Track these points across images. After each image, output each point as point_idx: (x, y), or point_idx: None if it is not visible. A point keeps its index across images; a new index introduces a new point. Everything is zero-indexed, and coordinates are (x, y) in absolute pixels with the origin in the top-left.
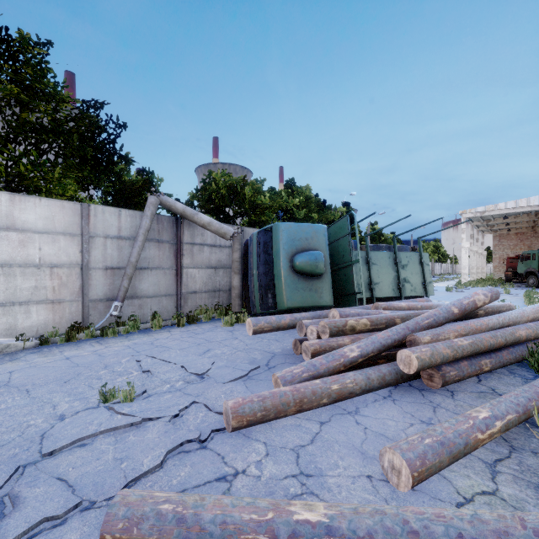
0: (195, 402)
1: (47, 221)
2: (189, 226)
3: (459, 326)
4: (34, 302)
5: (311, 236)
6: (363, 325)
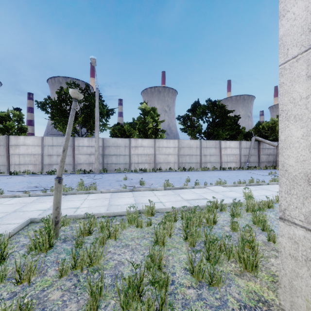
0: None
1: (234, 145)
2: (262, 144)
3: None
4: (233, 162)
5: None
6: None
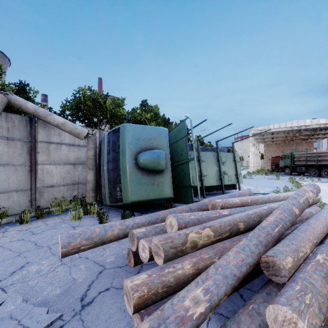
0: None
1: None
2: (44, 126)
3: (308, 232)
4: None
5: (154, 136)
6: (206, 238)
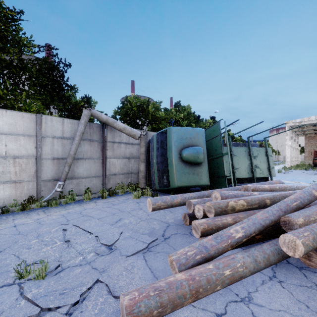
0: (99, 281)
1: (11, 126)
2: (111, 130)
3: None
4: (2, 182)
5: (193, 136)
6: (241, 205)
